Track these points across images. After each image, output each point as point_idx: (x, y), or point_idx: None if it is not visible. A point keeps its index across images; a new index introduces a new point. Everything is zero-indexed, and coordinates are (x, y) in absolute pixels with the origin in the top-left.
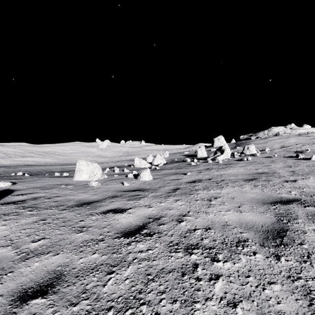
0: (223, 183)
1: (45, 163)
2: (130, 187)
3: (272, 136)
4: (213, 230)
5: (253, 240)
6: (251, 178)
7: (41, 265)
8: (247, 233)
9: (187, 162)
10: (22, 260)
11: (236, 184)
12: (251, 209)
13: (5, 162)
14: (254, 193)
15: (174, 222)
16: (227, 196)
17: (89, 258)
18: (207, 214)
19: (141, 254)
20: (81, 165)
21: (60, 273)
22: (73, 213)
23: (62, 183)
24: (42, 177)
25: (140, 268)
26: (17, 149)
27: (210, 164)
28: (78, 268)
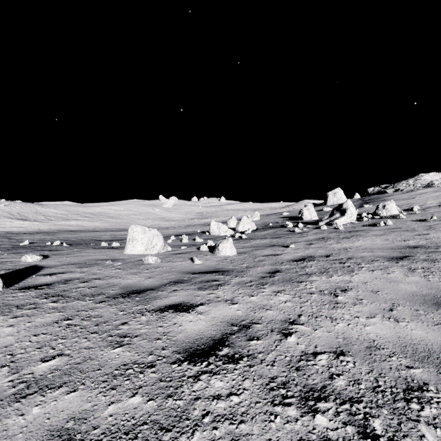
0: (351, 263)
1: (92, 228)
2: (202, 266)
3: (422, 187)
4: (350, 358)
5: (439, 388)
6: (400, 256)
7: (42, 414)
8: (421, 369)
9: (288, 227)
10: (16, 398)
11: (374, 265)
12: (415, 316)
13: (44, 226)
14: (413, 284)
15: (275, 335)
16: (363, 287)
17: (124, 405)
18: (333, 321)
19: (217, 403)
20: (135, 231)
21: (69, 438)
22: (114, 309)
23: (108, 258)
24: (84, 248)
25: (214, 440)
26: (60, 210)
27: (324, 231)
28: (102, 428)
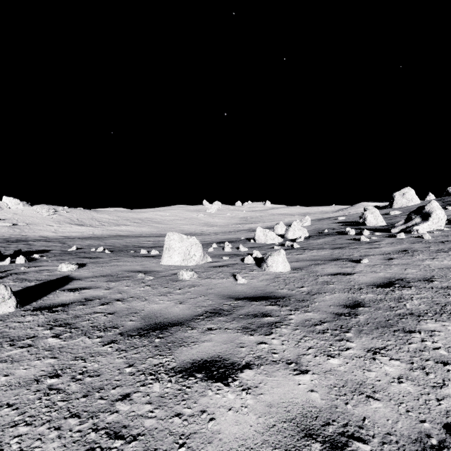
0: None
1: (139, 233)
2: (248, 287)
3: None
4: None
5: None
6: None
7: None
8: None
9: (349, 235)
10: None
11: None
12: None
13: (98, 231)
14: None
15: None
16: None
17: None
18: None
19: None
20: (171, 240)
21: None
22: (120, 361)
23: (142, 269)
24: (123, 256)
25: None
26: (112, 215)
27: (402, 240)
28: None
